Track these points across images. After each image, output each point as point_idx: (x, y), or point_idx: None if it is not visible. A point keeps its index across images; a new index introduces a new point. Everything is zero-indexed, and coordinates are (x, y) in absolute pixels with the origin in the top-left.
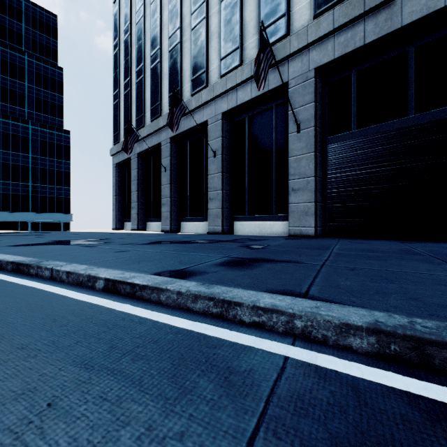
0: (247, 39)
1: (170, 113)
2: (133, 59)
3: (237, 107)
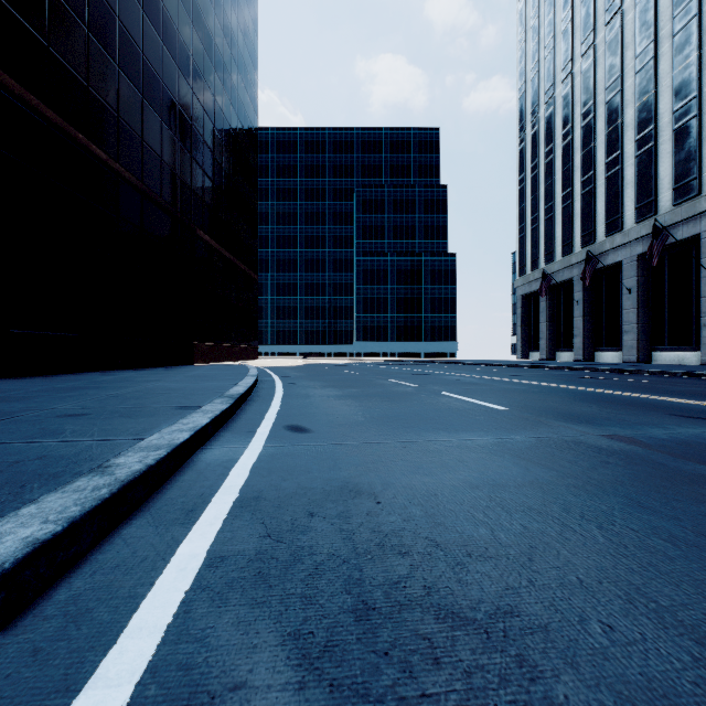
0: (661, 192)
1: (583, 271)
2: (540, 195)
3: None
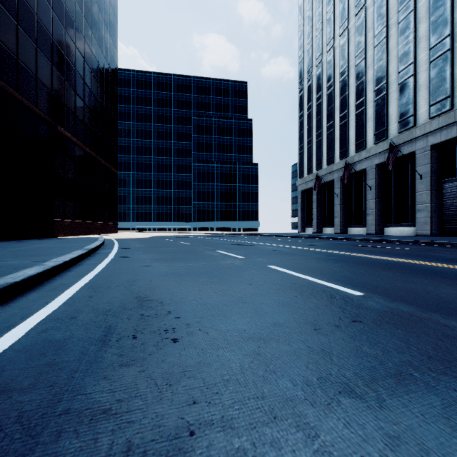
0: (391, 124)
1: (343, 174)
2: (313, 126)
3: (385, 162)
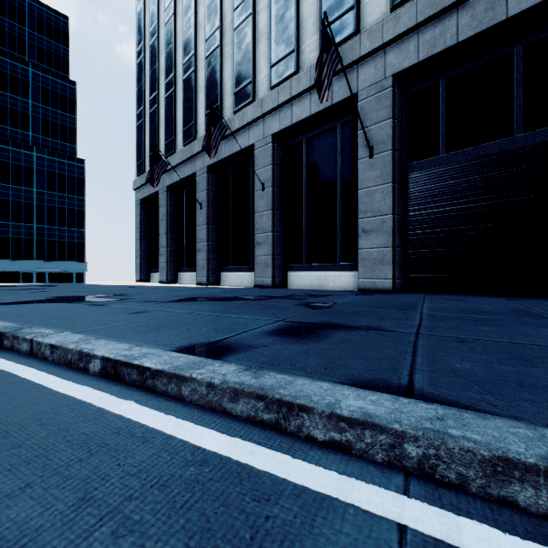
0: (305, 40)
1: (207, 134)
2: (161, 68)
3: (292, 127)
